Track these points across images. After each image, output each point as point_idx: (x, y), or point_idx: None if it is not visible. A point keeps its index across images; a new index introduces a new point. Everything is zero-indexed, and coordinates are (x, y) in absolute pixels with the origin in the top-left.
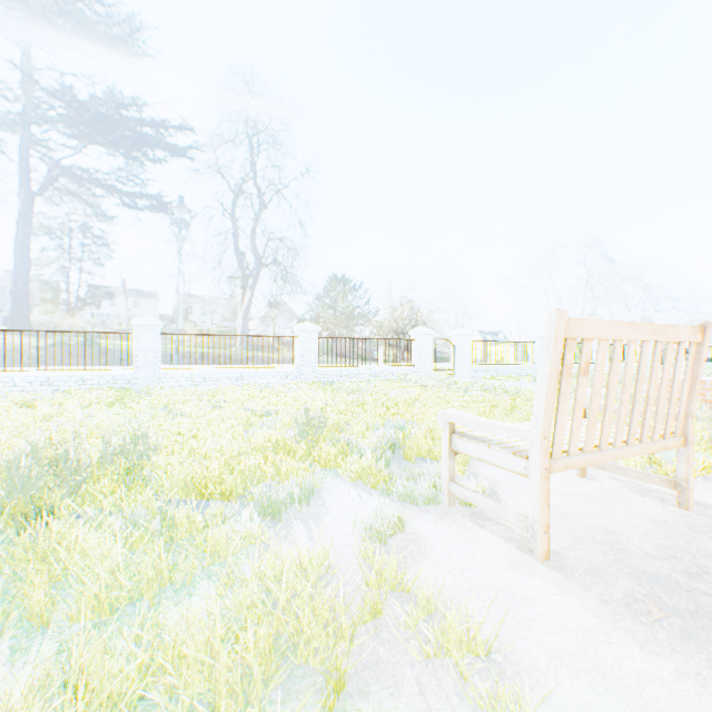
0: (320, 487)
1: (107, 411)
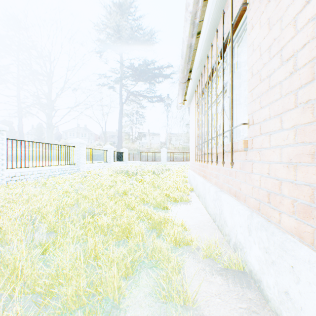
0: None
1: None
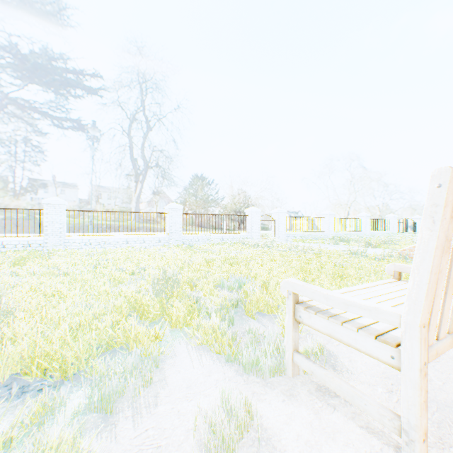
0: (167, 354)
1: (4, 271)
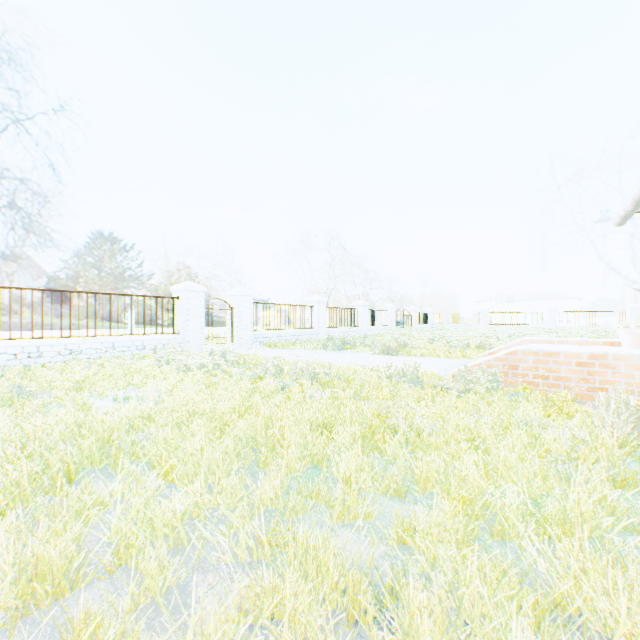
0: None
1: None
